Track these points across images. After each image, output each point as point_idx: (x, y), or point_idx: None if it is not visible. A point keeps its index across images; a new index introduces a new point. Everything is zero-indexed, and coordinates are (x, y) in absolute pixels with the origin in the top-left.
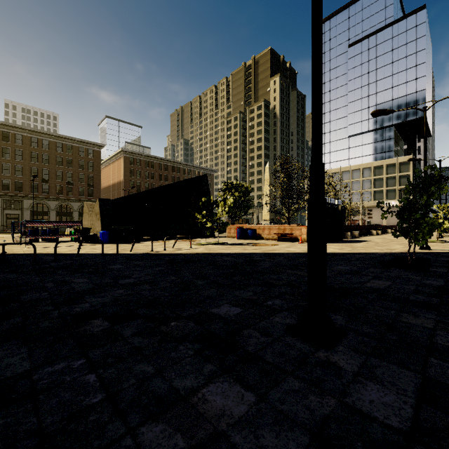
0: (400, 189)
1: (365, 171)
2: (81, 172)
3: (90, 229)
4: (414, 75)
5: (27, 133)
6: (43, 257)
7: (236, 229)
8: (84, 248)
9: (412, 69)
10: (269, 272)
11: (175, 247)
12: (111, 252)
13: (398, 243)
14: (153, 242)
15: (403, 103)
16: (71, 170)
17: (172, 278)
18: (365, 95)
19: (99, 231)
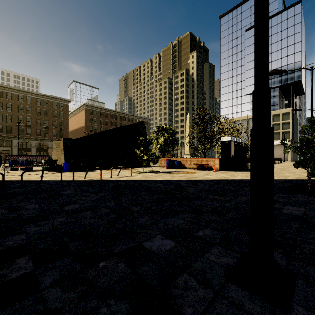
0: (283, 132)
1: None
2: (54, 120)
3: (57, 161)
4: (293, 50)
5: (15, 92)
6: (13, 183)
7: (165, 160)
8: (50, 175)
9: (291, 46)
10: (194, 198)
11: (119, 174)
12: (69, 179)
13: (288, 172)
14: (104, 170)
15: None
16: (47, 118)
17: (112, 204)
18: None
19: (63, 163)
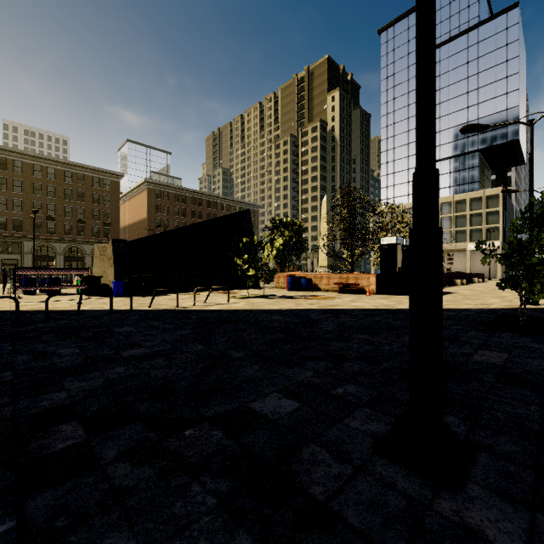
0: (488, 229)
1: (445, 207)
2: (95, 207)
3: (102, 278)
4: (504, 88)
5: (27, 159)
6: (31, 315)
7: (286, 277)
8: (91, 302)
9: (502, 81)
10: (332, 338)
11: (208, 301)
12: (124, 309)
13: (493, 296)
14: (182, 294)
15: (491, 123)
16: (83, 205)
17: (199, 348)
18: (445, 114)
19: (112, 281)
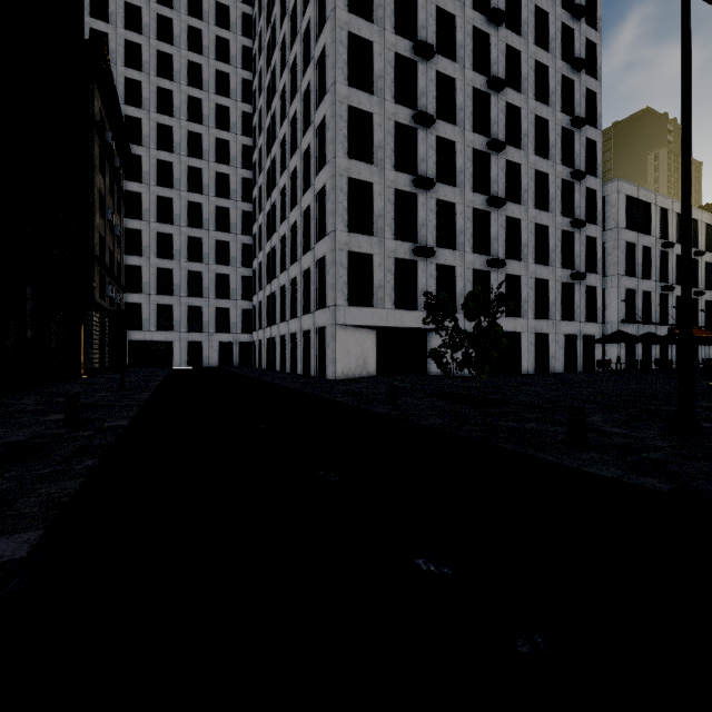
0: None
1: None
2: None
3: None
4: None
5: None
6: None
7: None
8: None
9: None
10: None
11: None
12: None
13: None
14: None
15: None
16: None
17: None
18: None
19: None
